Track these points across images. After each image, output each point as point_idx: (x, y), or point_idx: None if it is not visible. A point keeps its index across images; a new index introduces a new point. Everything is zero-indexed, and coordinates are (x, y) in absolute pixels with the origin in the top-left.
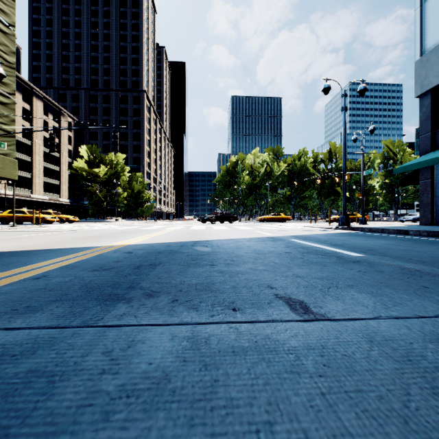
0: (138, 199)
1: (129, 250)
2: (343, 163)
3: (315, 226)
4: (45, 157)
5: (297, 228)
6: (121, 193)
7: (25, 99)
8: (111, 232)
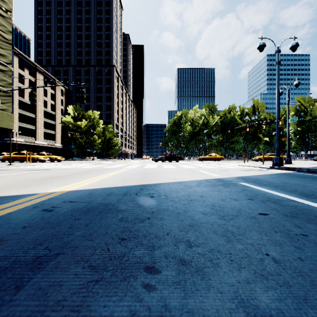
0: (109, 144)
1: (56, 204)
2: (276, 111)
3: (250, 165)
4: (45, 114)
5: (234, 167)
6: (97, 139)
7: (31, 74)
8: (75, 172)
